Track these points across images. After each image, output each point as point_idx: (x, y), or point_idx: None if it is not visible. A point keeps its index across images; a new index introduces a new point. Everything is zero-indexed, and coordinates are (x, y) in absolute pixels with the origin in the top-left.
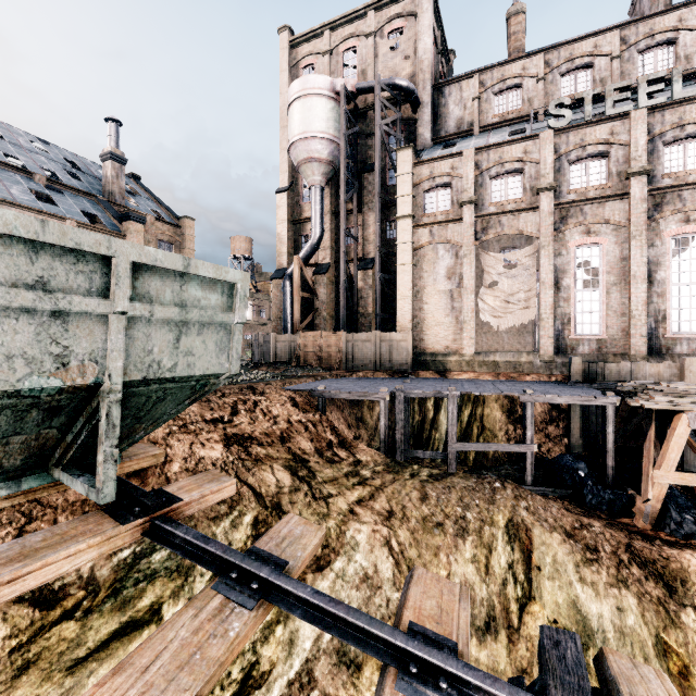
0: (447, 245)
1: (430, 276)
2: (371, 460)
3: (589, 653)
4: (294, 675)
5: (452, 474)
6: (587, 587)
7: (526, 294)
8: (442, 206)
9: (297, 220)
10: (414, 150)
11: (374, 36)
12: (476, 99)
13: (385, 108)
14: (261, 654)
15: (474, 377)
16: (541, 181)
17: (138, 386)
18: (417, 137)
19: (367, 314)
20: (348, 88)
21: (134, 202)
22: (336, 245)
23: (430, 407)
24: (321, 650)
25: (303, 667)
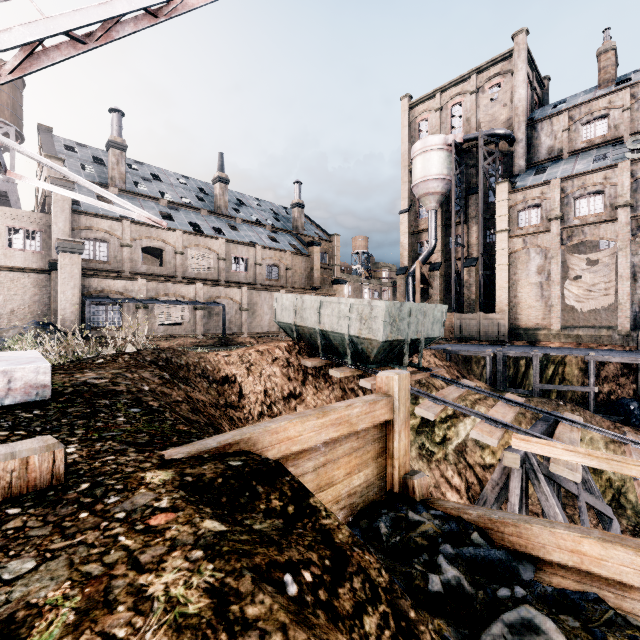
0: (537, 249)
1: (523, 272)
2: (482, 387)
3: (603, 474)
4: (460, 442)
5: (533, 396)
6: (610, 451)
7: (606, 284)
8: (533, 220)
9: (414, 231)
10: (510, 182)
11: (476, 92)
12: (565, 131)
13: (485, 145)
14: (448, 433)
15: (559, 346)
16: (618, 199)
17: (424, 339)
18: (512, 165)
19: (471, 299)
20: (457, 141)
21: (305, 229)
22: (445, 248)
23: (522, 365)
24: (468, 439)
25: (463, 441)
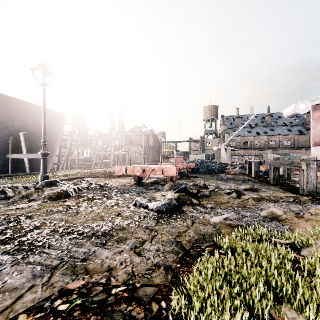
0: None
1: None
2: None
3: None
4: None
5: None
6: None
7: None
8: None
9: None
10: None
11: None
12: None
13: None
14: None
15: None
16: None
17: None
18: None
19: None
20: None
21: None
22: None
23: None
24: None
25: None
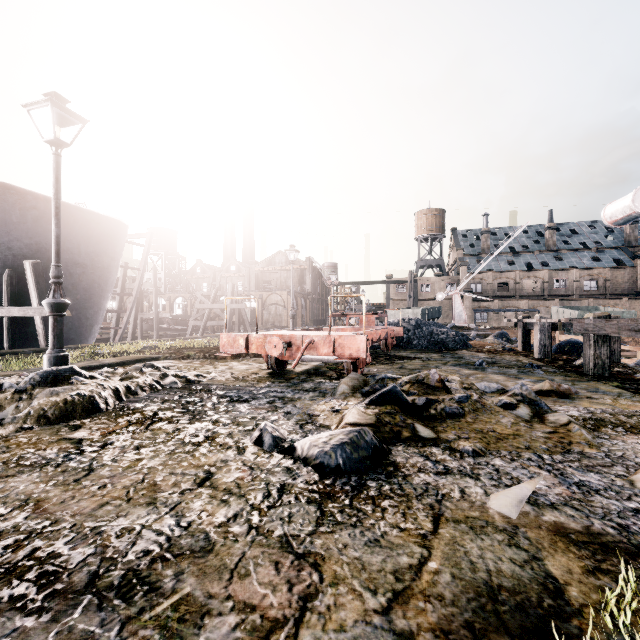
0: None
1: None
2: None
3: None
4: None
5: None
6: None
7: None
8: None
9: None
10: None
11: None
12: None
13: None
14: None
15: None
16: None
17: None
18: None
19: None
20: None
21: None
22: None
23: None
24: None
25: None
